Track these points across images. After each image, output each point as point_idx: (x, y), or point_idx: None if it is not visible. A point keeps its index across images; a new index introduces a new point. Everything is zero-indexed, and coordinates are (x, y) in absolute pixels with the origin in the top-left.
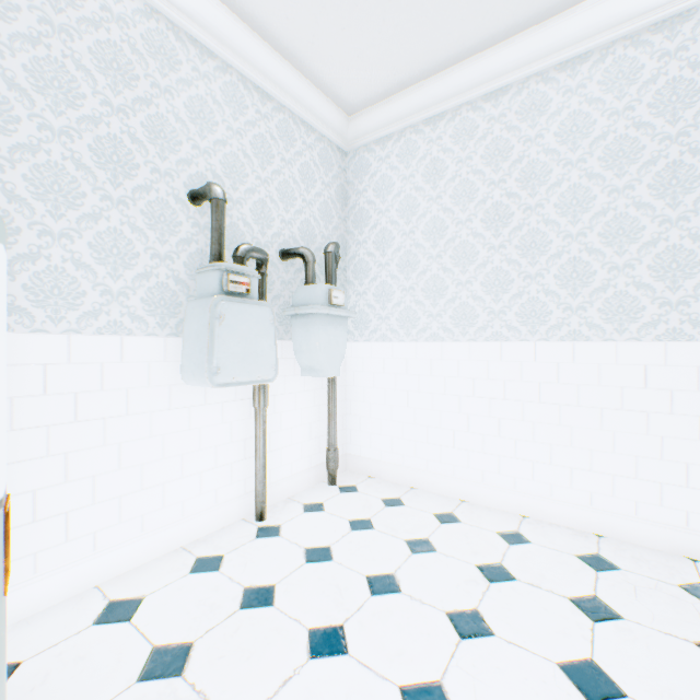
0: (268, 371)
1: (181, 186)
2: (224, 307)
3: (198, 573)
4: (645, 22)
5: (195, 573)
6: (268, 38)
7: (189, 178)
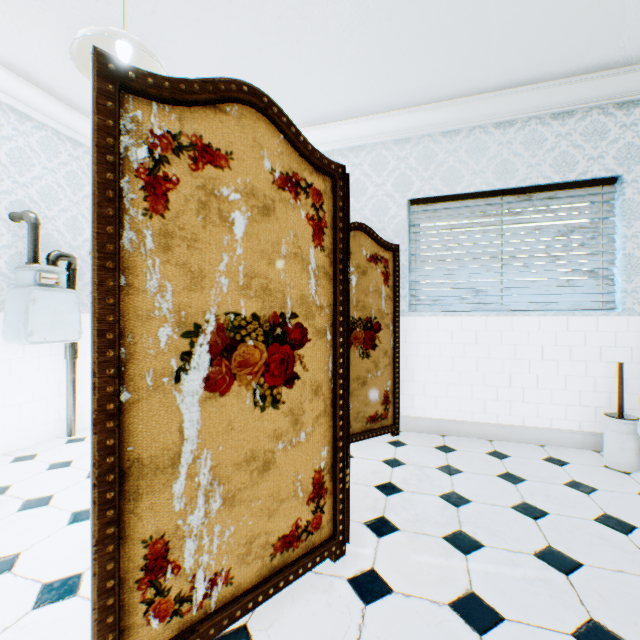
0: (74, 334)
1: (3, 209)
2: (38, 294)
3: (17, 462)
4: None
5: (15, 462)
6: (78, 109)
7: (11, 204)
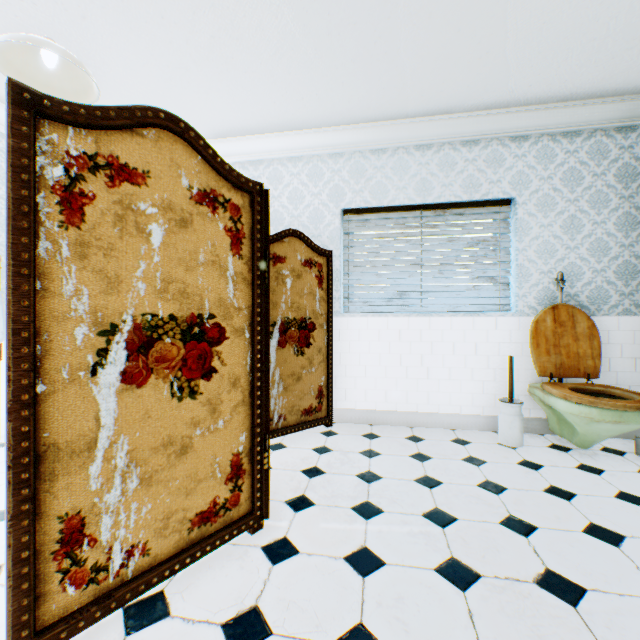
0: None
1: None
2: None
3: None
4: (246, 159)
5: None
6: (2, 100)
7: None
